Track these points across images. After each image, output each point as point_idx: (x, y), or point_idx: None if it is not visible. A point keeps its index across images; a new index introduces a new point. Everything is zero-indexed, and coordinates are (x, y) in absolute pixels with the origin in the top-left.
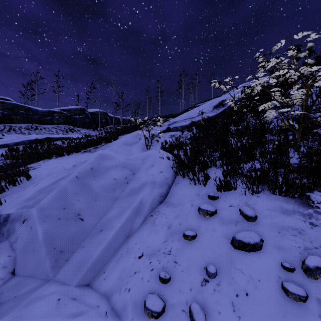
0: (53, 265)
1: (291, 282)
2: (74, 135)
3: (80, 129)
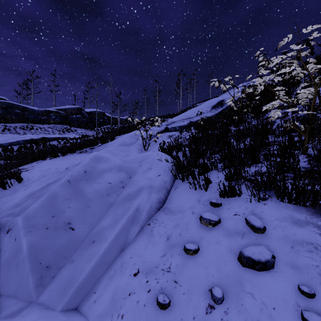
0: (38, 284)
1: (313, 312)
2: (71, 135)
3: (77, 129)
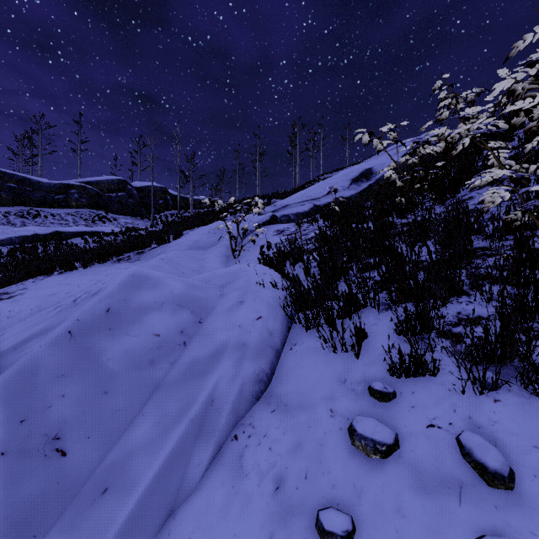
0: None
1: None
2: (107, 228)
3: (118, 217)
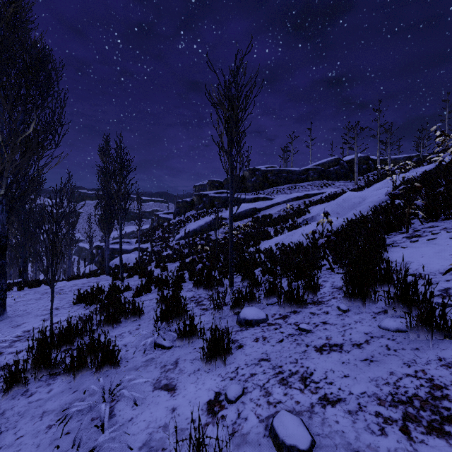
0: None
1: None
2: (329, 190)
3: (334, 182)
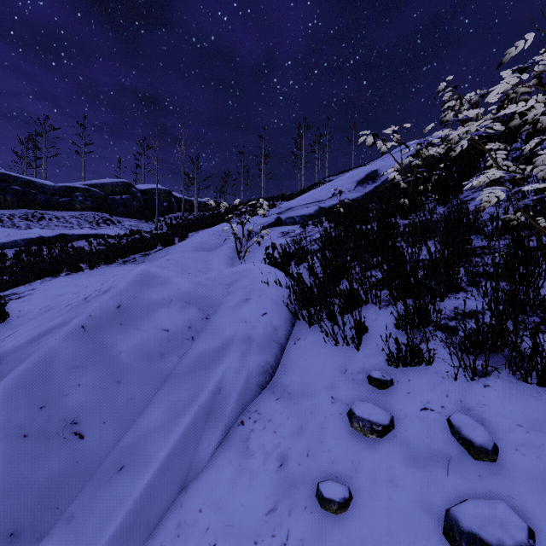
0: None
1: None
2: (112, 230)
3: (122, 220)
